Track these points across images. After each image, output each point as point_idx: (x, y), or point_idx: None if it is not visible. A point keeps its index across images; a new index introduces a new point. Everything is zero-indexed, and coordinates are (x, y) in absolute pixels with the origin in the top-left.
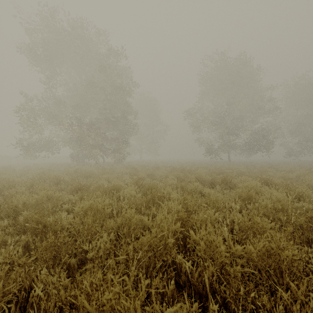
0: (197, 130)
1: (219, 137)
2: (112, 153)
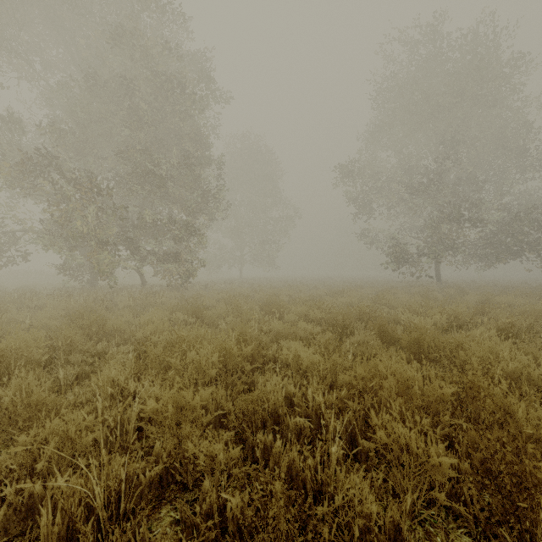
0: (364, 212)
1: (426, 225)
2: (160, 262)
